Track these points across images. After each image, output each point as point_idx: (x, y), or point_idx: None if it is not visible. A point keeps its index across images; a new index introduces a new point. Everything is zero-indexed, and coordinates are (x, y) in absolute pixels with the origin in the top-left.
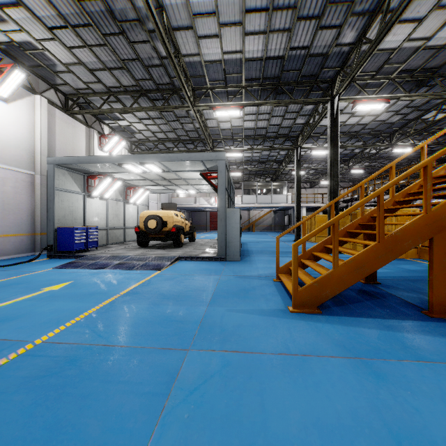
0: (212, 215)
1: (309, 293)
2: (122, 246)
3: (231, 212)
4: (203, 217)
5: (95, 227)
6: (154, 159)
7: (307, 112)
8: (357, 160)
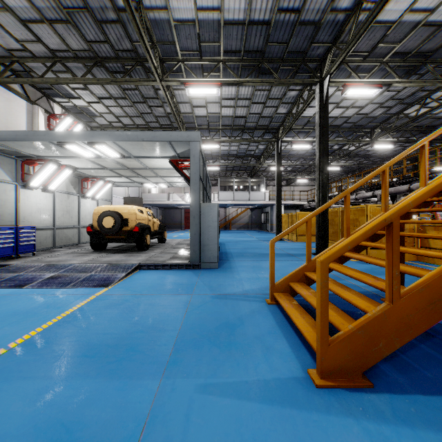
0: (187, 213)
1: (348, 349)
2: (72, 249)
3: (206, 207)
4: (177, 215)
5: (31, 226)
6: (106, 138)
7: (290, 100)
8: (336, 157)
